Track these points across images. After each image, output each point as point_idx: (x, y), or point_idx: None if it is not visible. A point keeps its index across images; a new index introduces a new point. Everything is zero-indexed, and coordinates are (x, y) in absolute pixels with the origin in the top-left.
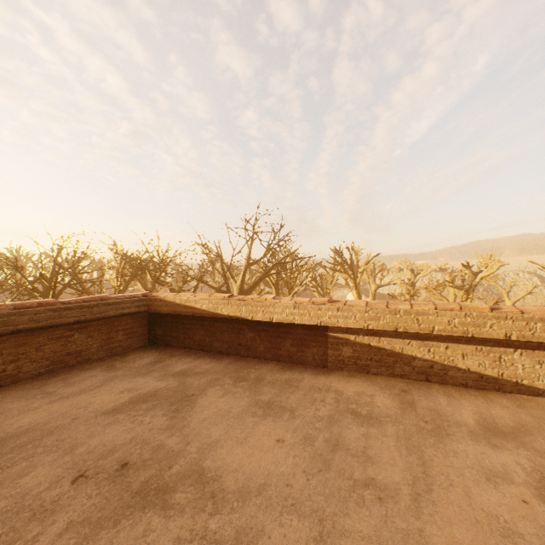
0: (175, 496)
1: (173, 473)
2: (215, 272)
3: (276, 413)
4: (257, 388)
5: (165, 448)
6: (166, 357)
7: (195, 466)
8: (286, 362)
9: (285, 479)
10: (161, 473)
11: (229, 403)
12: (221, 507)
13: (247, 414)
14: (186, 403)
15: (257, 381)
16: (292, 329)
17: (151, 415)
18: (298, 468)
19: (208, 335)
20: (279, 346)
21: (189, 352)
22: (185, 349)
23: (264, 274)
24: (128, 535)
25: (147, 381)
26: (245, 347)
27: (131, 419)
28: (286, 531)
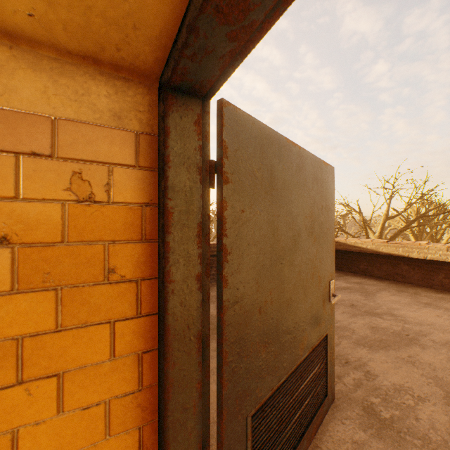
0: (383, 316)
1: (377, 311)
2: (346, 225)
3: (433, 307)
4: (416, 296)
5: (368, 304)
6: (342, 275)
7: (388, 312)
8: (438, 289)
9: (444, 326)
10: (371, 310)
11: (397, 298)
12: (408, 323)
13: (412, 304)
14: (369, 294)
15: (415, 294)
16: (444, 266)
17: (352, 294)
18: None
19: (369, 266)
20: (431, 277)
21: (355, 274)
22: (351, 273)
23: (404, 227)
24: (368, 319)
25: (339, 282)
26: (400, 276)
27: (343, 293)
28: (446, 335)
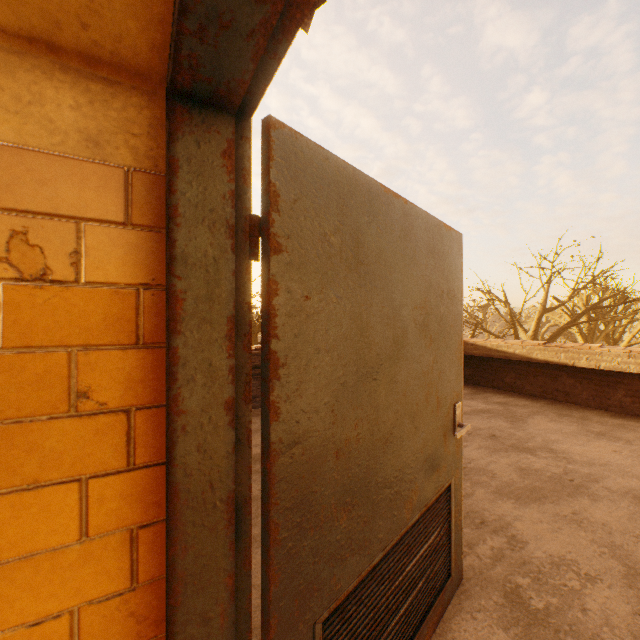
0: (537, 452)
1: (529, 445)
2: (487, 320)
3: (609, 439)
4: (584, 423)
5: (516, 435)
6: (479, 391)
7: (544, 446)
8: (616, 412)
9: (624, 466)
10: (520, 443)
11: (558, 426)
12: (573, 463)
13: (578, 434)
14: (518, 419)
15: (582, 419)
16: (624, 379)
17: (493, 420)
18: (636, 465)
19: (518, 378)
20: (606, 395)
21: (499, 391)
22: (493, 389)
23: (568, 323)
24: (516, 456)
25: (475, 403)
26: (562, 393)
27: (480, 419)
28: (627, 481)
